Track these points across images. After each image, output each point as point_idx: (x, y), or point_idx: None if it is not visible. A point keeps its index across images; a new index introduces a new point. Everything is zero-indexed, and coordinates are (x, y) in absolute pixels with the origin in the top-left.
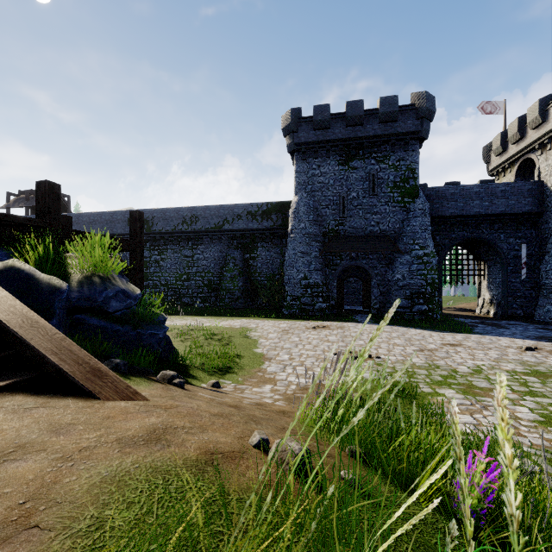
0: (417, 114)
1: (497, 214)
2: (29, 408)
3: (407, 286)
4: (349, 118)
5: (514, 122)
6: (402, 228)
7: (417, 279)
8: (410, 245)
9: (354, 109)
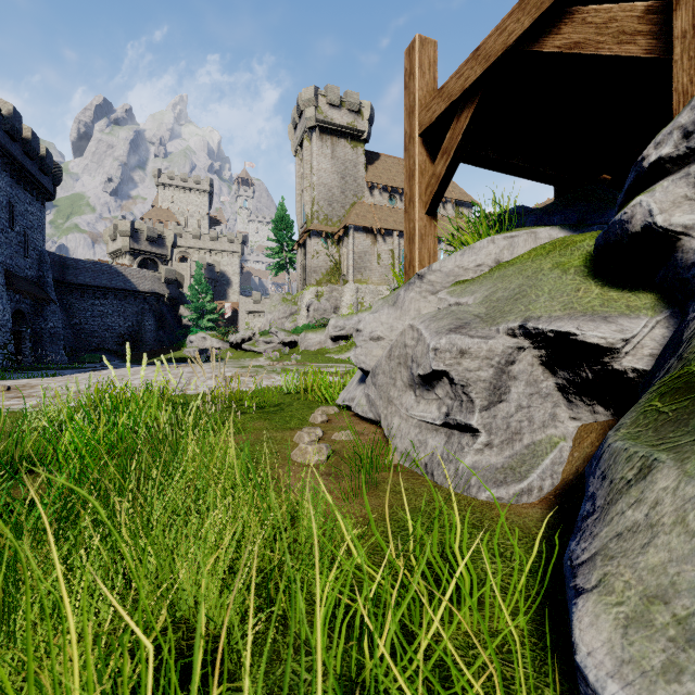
0: None
1: None
2: None
3: None
4: None
5: None
6: None
7: None
8: None
9: None
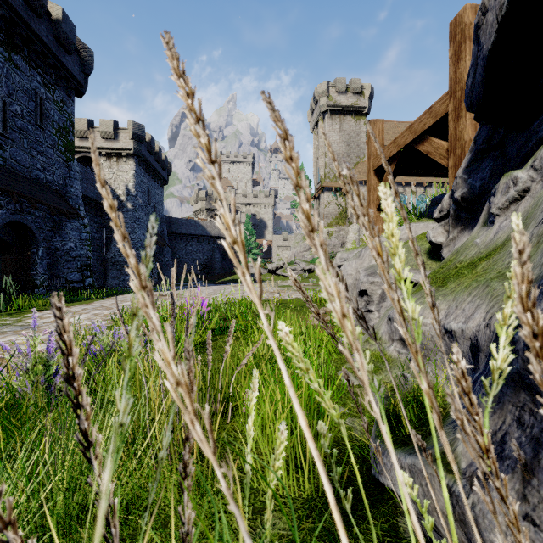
0: (83, 65)
1: (91, 198)
2: None
3: (80, 257)
4: None
5: (83, 120)
6: (66, 186)
7: (86, 249)
8: (77, 210)
9: None
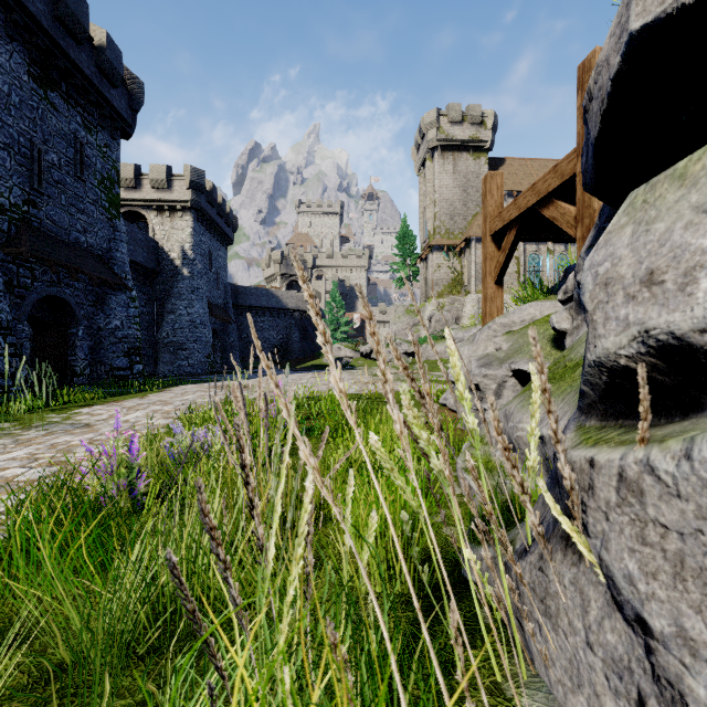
0: (131, 100)
1: (139, 263)
2: None
3: (127, 338)
4: (70, 12)
5: (129, 165)
6: (110, 250)
7: (135, 328)
8: (124, 279)
9: (79, 6)
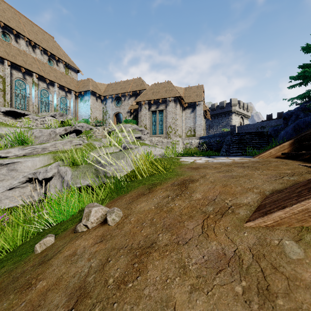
0: None
1: None
2: (281, 177)
3: None
4: None
5: None
6: None
7: None
8: None
9: None
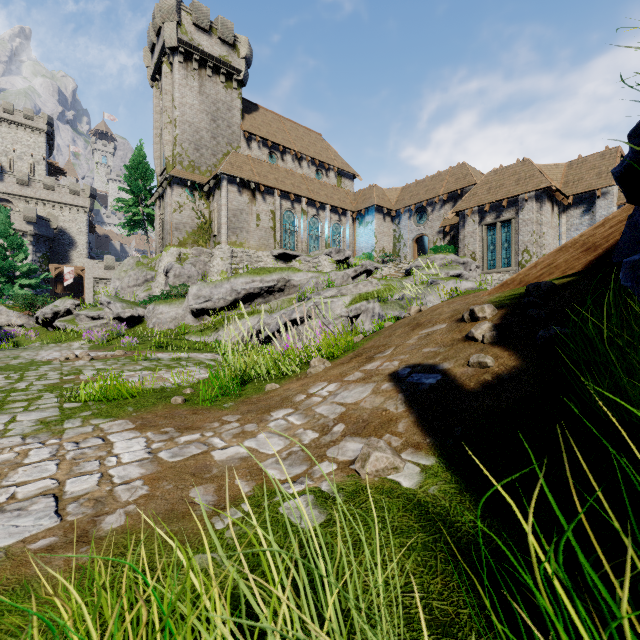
0: None
1: None
2: None
3: None
4: None
5: None
6: None
7: None
8: None
9: None
